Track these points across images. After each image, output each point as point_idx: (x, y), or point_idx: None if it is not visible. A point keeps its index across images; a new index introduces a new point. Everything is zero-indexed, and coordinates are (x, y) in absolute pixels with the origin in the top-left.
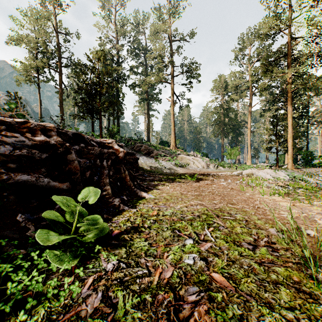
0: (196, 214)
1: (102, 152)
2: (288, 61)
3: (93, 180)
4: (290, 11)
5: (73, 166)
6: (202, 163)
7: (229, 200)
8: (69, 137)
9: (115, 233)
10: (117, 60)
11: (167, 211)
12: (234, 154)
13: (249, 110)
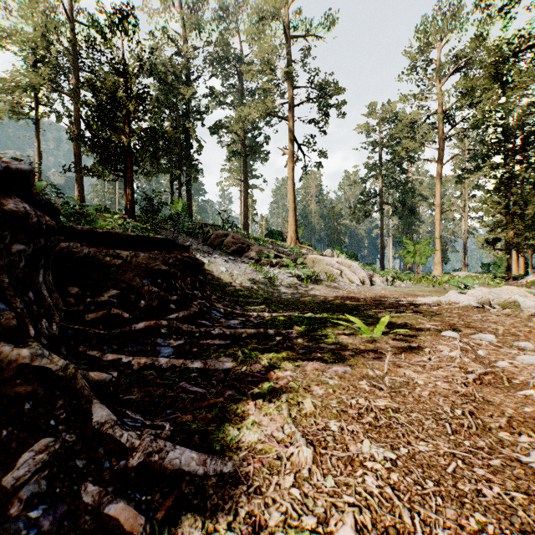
0: None
1: None
2: None
3: None
4: None
5: None
6: (359, 272)
7: None
8: None
9: None
10: (187, 75)
11: None
12: (421, 253)
13: (437, 171)
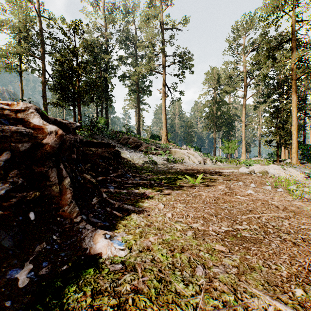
0: None
1: None
2: (292, 44)
3: None
4: None
5: None
6: (198, 158)
7: None
8: None
9: None
10: (106, 48)
11: None
12: (232, 147)
13: (243, 103)
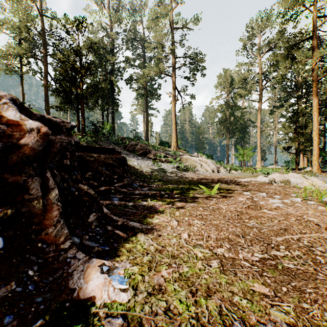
0: None
1: None
2: (313, 43)
3: None
4: None
5: None
6: (211, 165)
7: None
8: None
9: None
10: (112, 49)
11: None
12: (247, 155)
13: (259, 107)
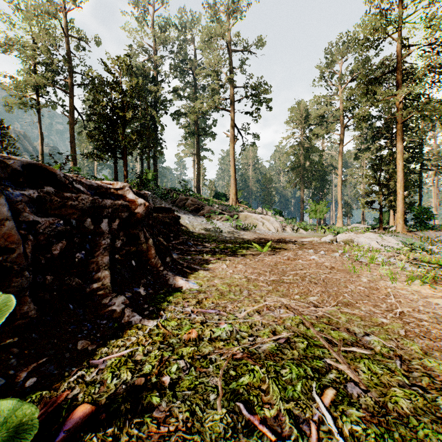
0: (282, 335)
1: (99, 204)
2: (398, 78)
3: (73, 260)
4: (401, 7)
5: (2, 234)
6: (275, 224)
7: (341, 298)
8: (15, 171)
9: (72, 421)
10: (154, 77)
11: (220, 324)
12: (320, 211)
13: (339, 150)
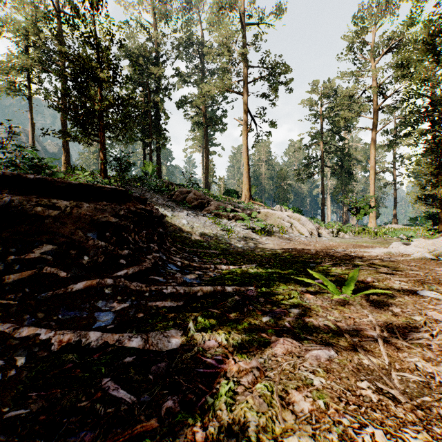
0: None
1: None
2: None
3: None
4: None
5: None
6: (307, 225)
7: None
8: None
9: None
10: (156, 58)
11: None
12: (361, 208)
13: (372, 137)
